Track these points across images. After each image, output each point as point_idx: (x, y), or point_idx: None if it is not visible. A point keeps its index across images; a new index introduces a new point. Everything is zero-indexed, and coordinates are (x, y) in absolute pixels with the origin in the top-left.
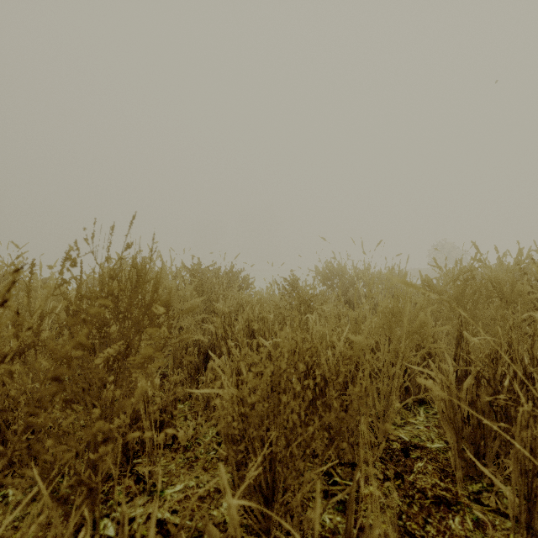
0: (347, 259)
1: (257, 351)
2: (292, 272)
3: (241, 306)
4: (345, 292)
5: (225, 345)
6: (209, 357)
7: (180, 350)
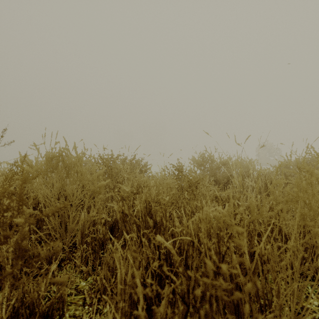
0: (215, 151)
1: (154, 228)
2: (173, 161)
3: (141, 186)
4: (213, 174)
5: (124, 228)
6: (114, 230)
7: (87, 226)
